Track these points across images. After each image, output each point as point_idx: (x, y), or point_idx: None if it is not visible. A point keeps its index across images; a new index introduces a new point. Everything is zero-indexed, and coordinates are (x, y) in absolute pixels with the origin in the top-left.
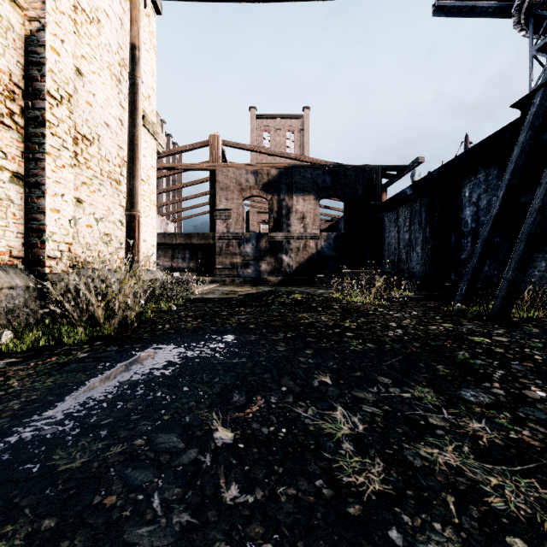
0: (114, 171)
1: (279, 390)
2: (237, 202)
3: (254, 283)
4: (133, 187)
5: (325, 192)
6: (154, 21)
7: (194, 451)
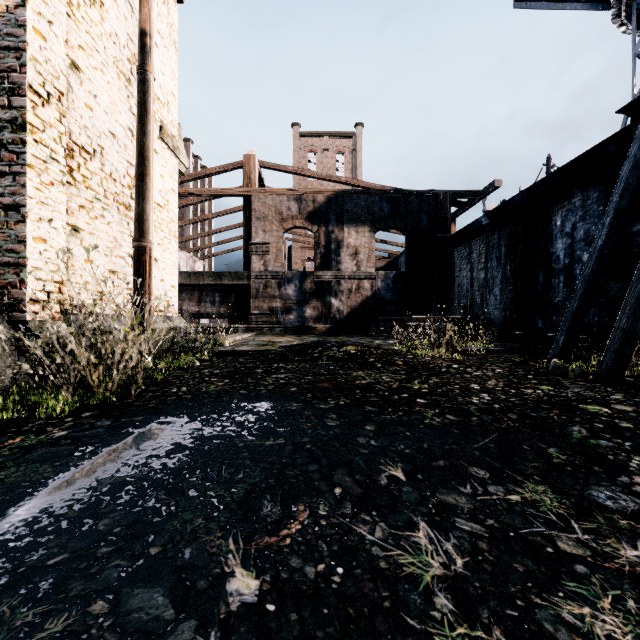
0: (122, 193)
1: (330, 492)
2: (276, 234)
3: (297, 332)
4: (143, 211)
5: (382, 223)
6: (174, 12)
7: (189, 627)
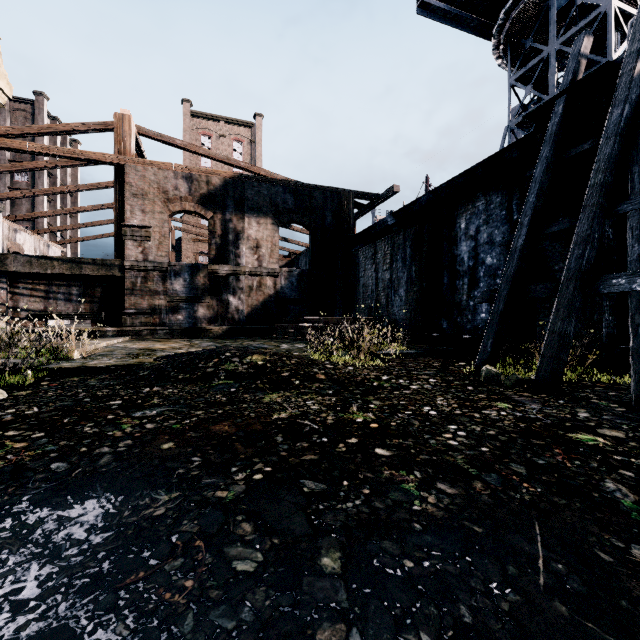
0: None
1: None
2: (160, 217)
3: (187, 334)
4: None
5: (286, 216)
6: None
7: None
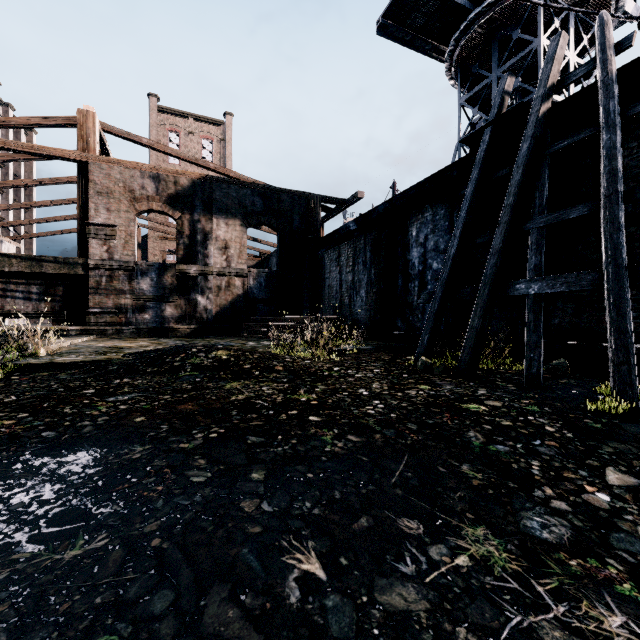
0: None
1: None
2: (126, 216)
3: (154, 334)
4: None
5: (254, 218)
6: None
7: None
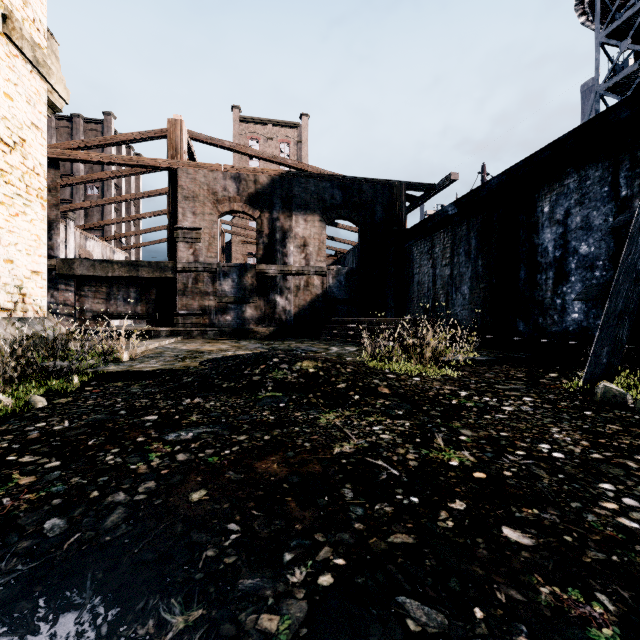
0: None
1: None
2: (209, 218)
3: (235, 335)
4: None
5: (334, 212)
6: None
7: None
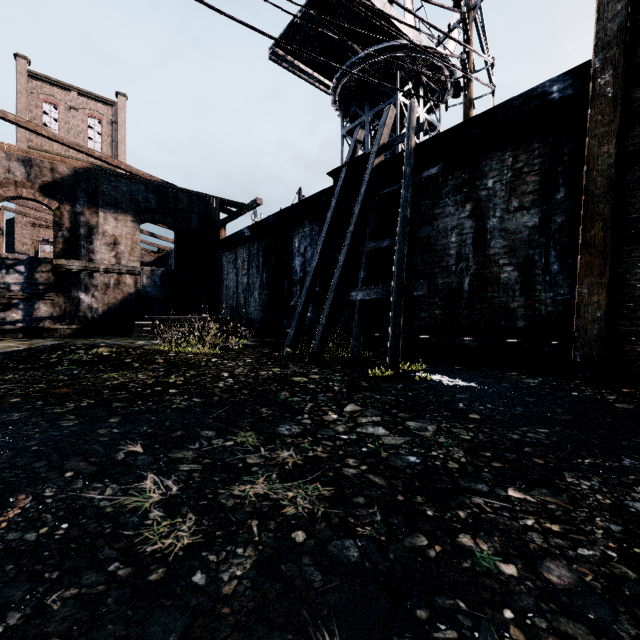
0: None
1: (60, 477)
2: None
3: (24, 334)
4: None
5: (148, 215)
6: None
7: None
